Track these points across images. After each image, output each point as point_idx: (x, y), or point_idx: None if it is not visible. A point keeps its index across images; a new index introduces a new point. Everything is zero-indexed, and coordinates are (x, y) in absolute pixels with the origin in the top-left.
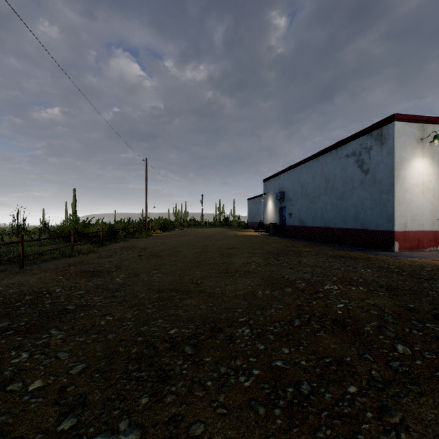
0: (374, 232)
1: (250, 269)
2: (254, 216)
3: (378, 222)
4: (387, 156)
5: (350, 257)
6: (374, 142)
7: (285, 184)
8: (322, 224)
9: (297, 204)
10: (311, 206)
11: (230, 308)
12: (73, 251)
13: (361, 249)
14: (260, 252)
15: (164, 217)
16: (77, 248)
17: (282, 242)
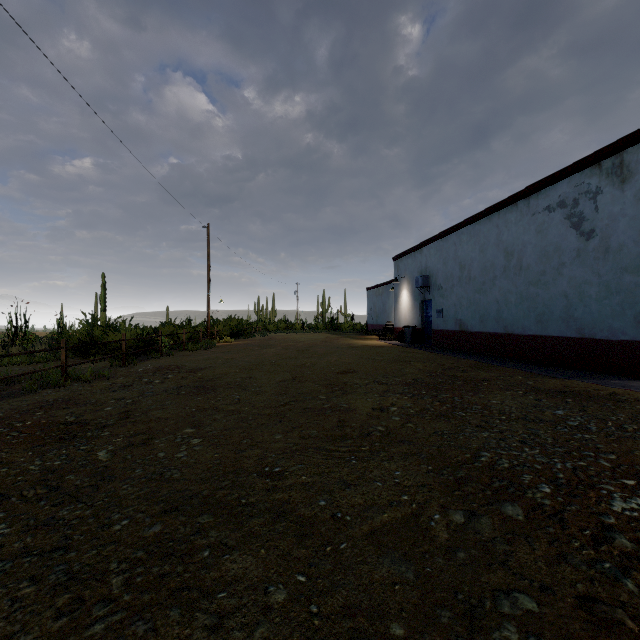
0: (605, 343)
1: (390, 428)
2: (377, 315)
3: (614, 325)
4: (634, 204)
5: (578, 394)
6: (606, 179)
7: (431, 262)
8: (498, 328)
9: (452, 294)
10: (478, 297)
11: (365, 610)
12: (63, 377)
13: (582, 374)
14: (400, 380)
15: (238, 317)
16: (83, 369)
17: (431, 359)
